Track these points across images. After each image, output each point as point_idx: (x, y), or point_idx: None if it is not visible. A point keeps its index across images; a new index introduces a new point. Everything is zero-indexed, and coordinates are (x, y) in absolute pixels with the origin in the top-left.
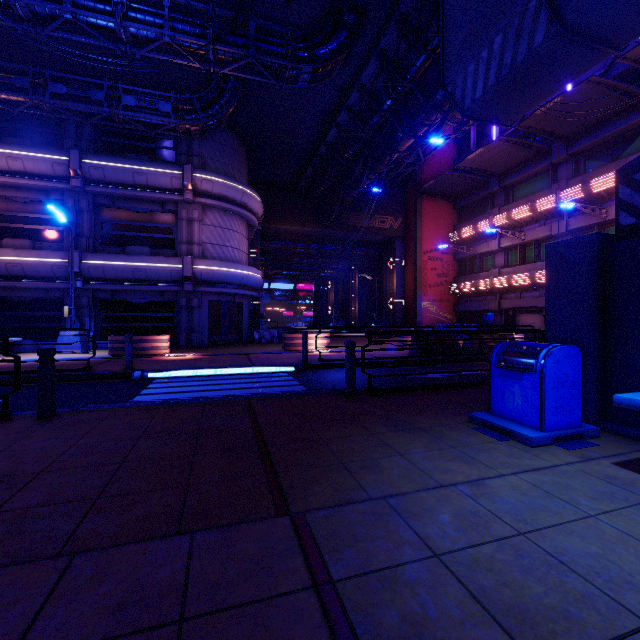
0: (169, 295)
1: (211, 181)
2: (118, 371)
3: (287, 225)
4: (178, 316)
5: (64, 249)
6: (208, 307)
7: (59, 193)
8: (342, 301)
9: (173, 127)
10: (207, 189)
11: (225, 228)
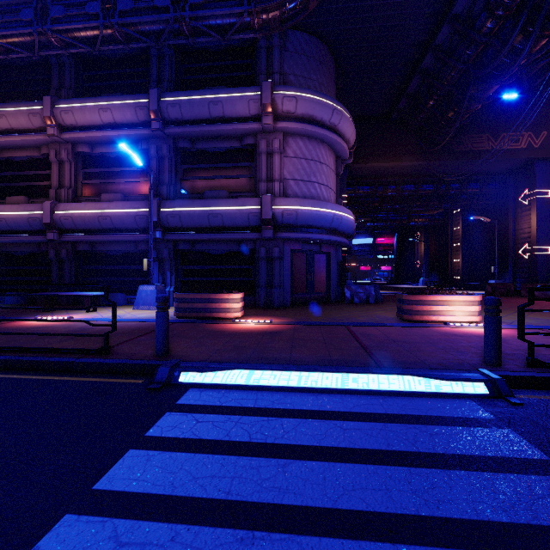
0: (247, 244)
1: (294, 97)
2: (141, 360)
3: (379, 162)
4: (257, 269)
5: (148, 199)
6: (290, 258)
7: (145, 142)
8: (435, 253)
9: (247, 23)
10: (289, 109)
11: (310, 159)
